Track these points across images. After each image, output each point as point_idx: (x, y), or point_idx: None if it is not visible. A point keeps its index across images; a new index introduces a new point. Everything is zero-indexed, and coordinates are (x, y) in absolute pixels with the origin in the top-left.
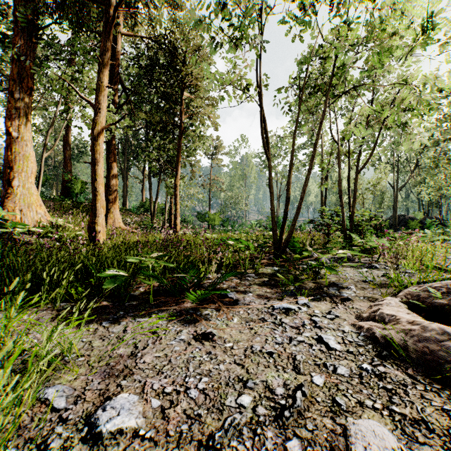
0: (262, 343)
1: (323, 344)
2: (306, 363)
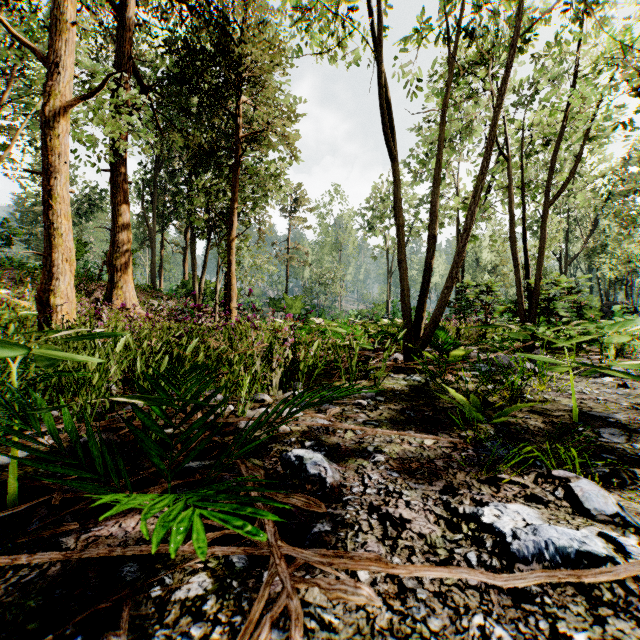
0: None
1: None
2: None
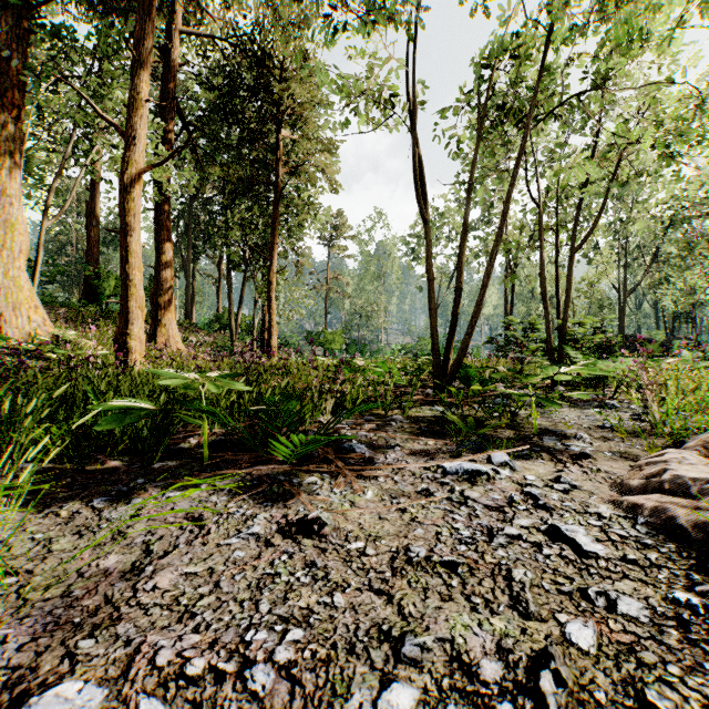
0: (429, 541)
1: (565, 542)
2: (538, 590)
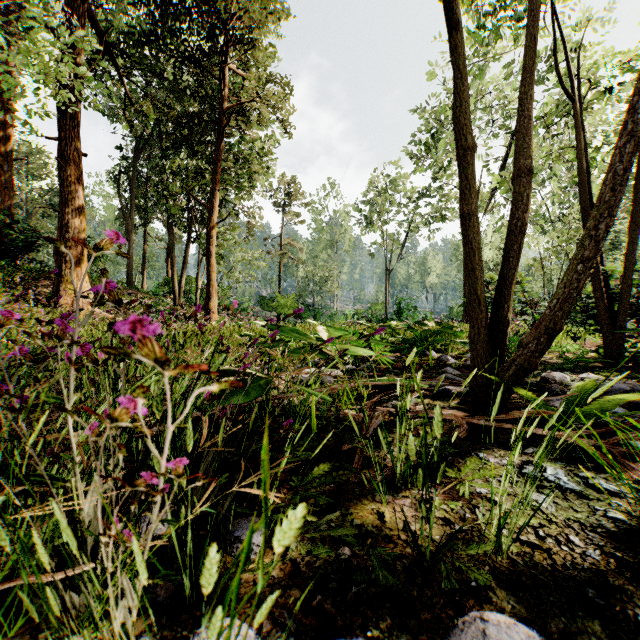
0: None
1: None
2: None
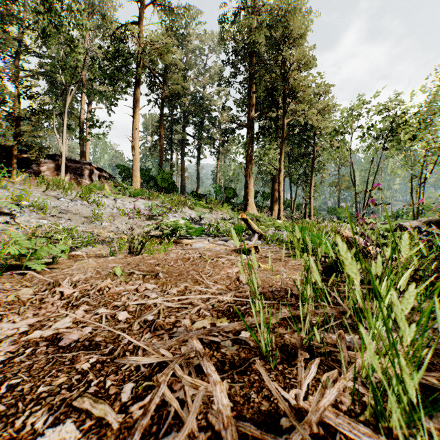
0: None
1: None
2: None
